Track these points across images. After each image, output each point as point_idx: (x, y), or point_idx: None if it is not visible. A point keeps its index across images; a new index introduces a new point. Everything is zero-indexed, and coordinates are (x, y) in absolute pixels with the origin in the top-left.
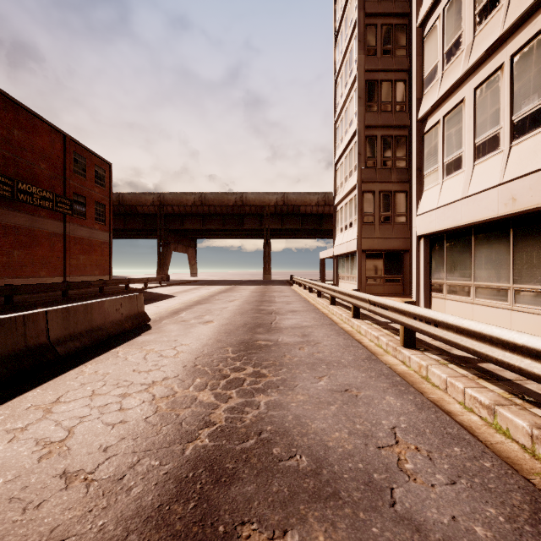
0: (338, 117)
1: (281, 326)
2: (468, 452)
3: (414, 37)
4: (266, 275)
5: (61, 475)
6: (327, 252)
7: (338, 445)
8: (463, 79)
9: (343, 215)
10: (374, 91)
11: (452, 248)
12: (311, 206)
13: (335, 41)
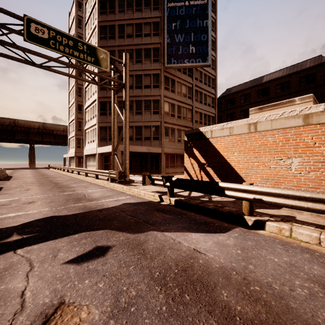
0: (70, 107)
1: (49, 174)
2: (69, 176)
3: (84, 111)
4: (32, 164)
5: (32, 178)
6: (66, 155)
7: (58, 177)
8: (89, 128)
9: (72, 143)
10: (80, 108)
11: (89, 158)
12: (60, 131)
13: (69, 78)
